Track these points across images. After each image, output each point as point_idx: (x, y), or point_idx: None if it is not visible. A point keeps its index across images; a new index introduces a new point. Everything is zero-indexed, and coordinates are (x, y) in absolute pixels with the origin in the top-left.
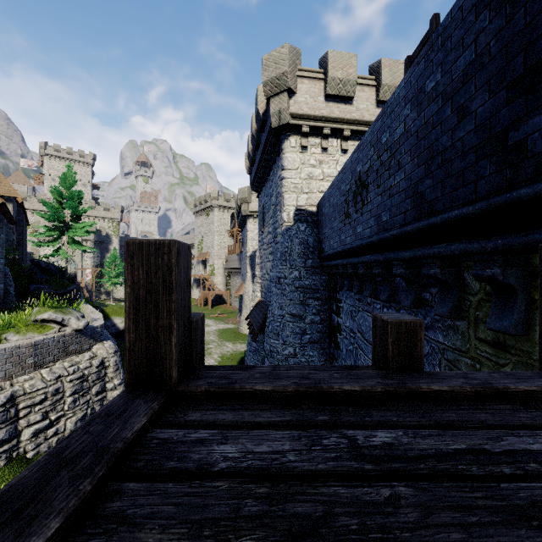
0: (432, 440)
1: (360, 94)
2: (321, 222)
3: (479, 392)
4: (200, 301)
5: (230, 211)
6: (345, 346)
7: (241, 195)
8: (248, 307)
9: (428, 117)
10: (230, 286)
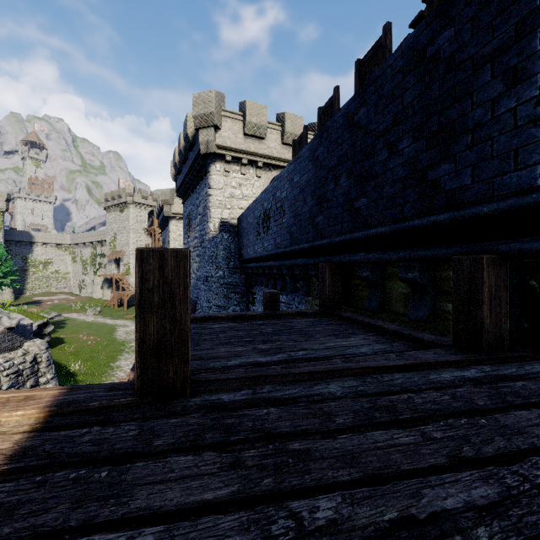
0: (274, 322)
1: (270, 136)
2: (241, 233)
3: (294, 313)
4: (113, 302)
5: (148, 208)
6: None
7: (164, 196)
8: None
9: (295, 195)
10: None
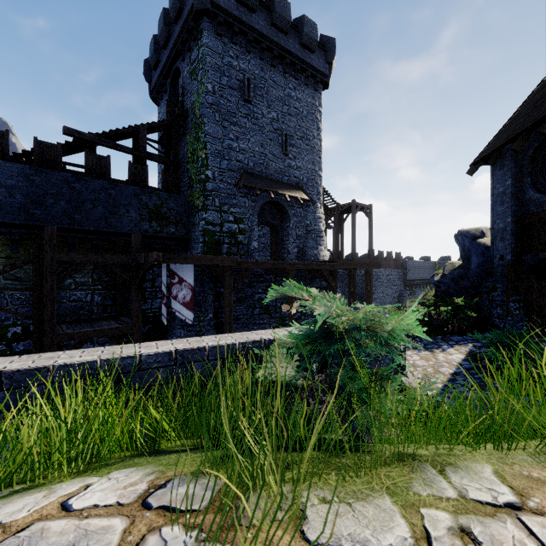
0: None
1: None
2: None
3: None
4: None
5: None
6: None
7: None
8: None
9: None
10: None
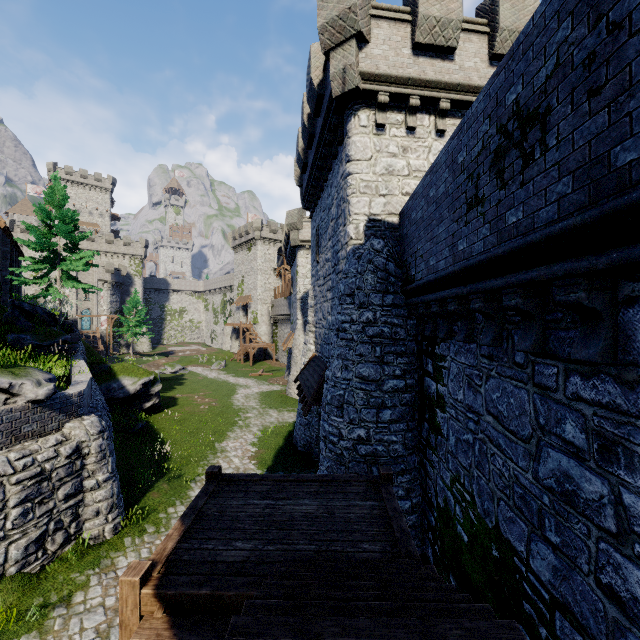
0: None
1: (465, 45)
2: (408, 236)
3: None
4: (240, 355)
5: (277, 244)
6: (455, 433)
7: (290, 219)
8: (299, 364)
9: None
10: (277, 337)
